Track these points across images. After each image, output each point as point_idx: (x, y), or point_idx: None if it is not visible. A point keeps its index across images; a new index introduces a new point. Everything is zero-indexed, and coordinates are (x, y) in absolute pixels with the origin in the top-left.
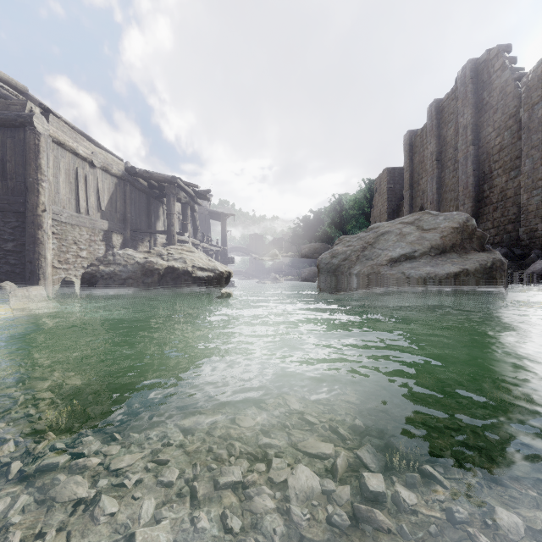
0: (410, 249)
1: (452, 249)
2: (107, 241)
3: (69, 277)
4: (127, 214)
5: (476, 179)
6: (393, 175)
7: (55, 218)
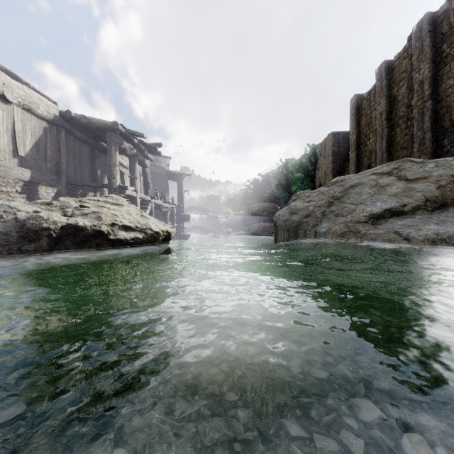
0: (396, 202)
1: None
2: (29, 194)
3: None
4: (62, 165)
5: (434, 135)
6: (337, 139)
7: None
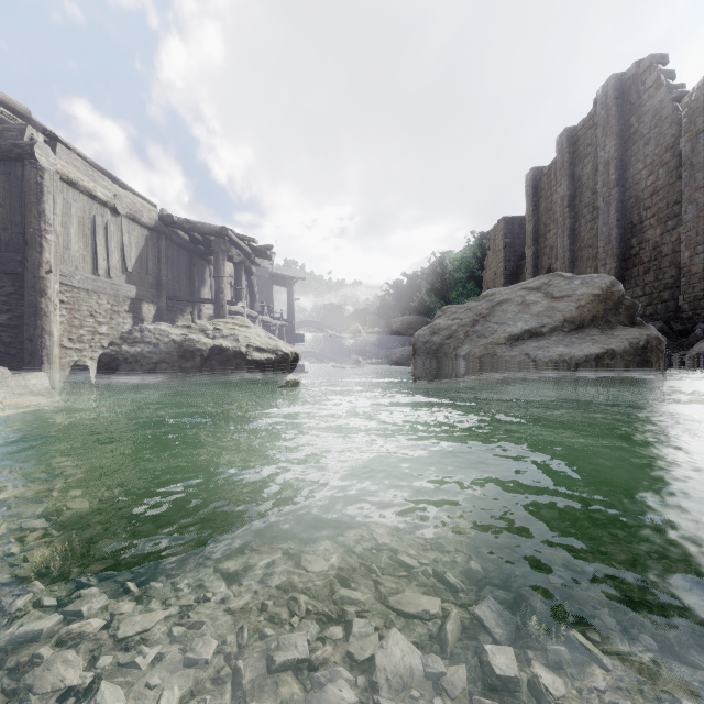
0: (536, 323)
1: (592, 323)
2: (134, 313)
3: (83, 360)
4: (162, 277)
5: (621, 232)
6: (511, 227)
7: (64, 281)
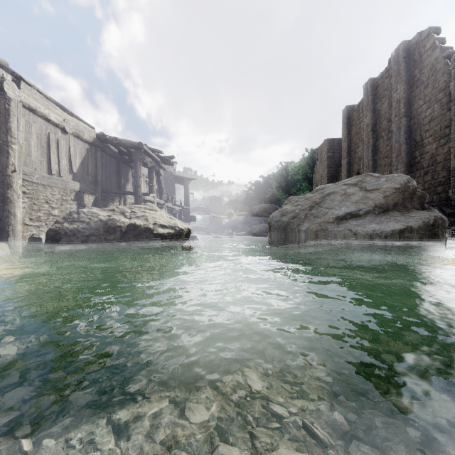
0: (355, 208)
1: (395, 208)
2: (78, 201)
3: (37, 234)
4: (98, 177)
5: (408, 147)
6: (332, 145)
7: (26, 178)
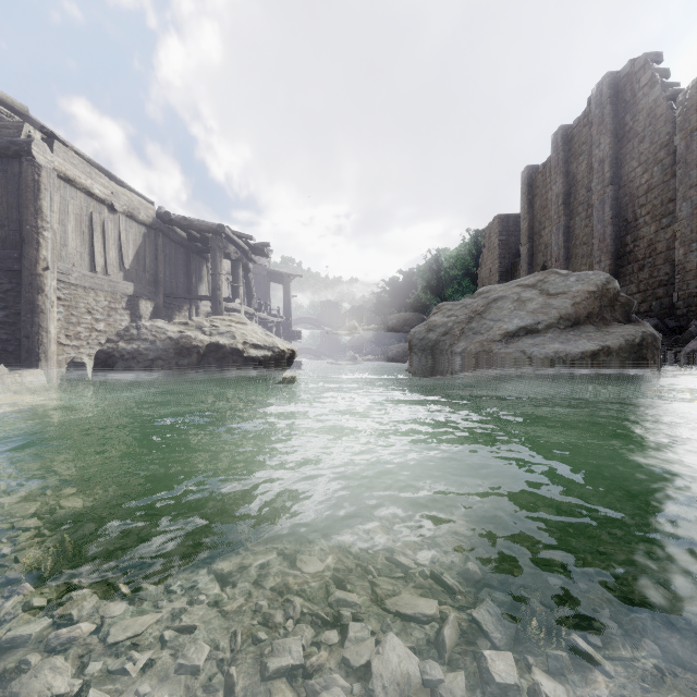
0: (531, 320)
1: (588, 320)
2: (132, 310)
3: (80, 357)
4: (159, 274)
5: (616, 229)
6: (506, 225)
7: (61, 278)
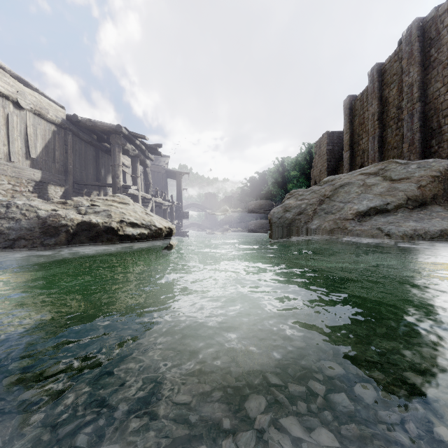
0: (380, 201)
1: (434, 201)
2: (40, 193)
3: None
4: (69, 165)
5: (422, 135)
6: (332, 138)
7: None
